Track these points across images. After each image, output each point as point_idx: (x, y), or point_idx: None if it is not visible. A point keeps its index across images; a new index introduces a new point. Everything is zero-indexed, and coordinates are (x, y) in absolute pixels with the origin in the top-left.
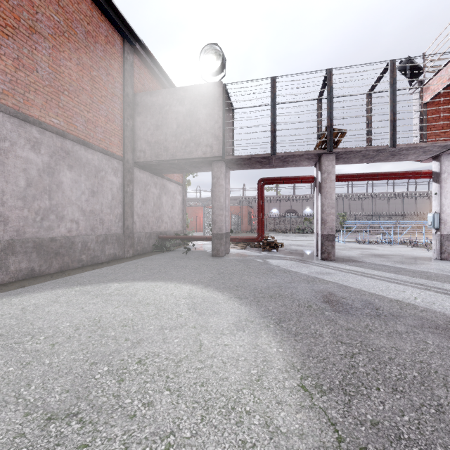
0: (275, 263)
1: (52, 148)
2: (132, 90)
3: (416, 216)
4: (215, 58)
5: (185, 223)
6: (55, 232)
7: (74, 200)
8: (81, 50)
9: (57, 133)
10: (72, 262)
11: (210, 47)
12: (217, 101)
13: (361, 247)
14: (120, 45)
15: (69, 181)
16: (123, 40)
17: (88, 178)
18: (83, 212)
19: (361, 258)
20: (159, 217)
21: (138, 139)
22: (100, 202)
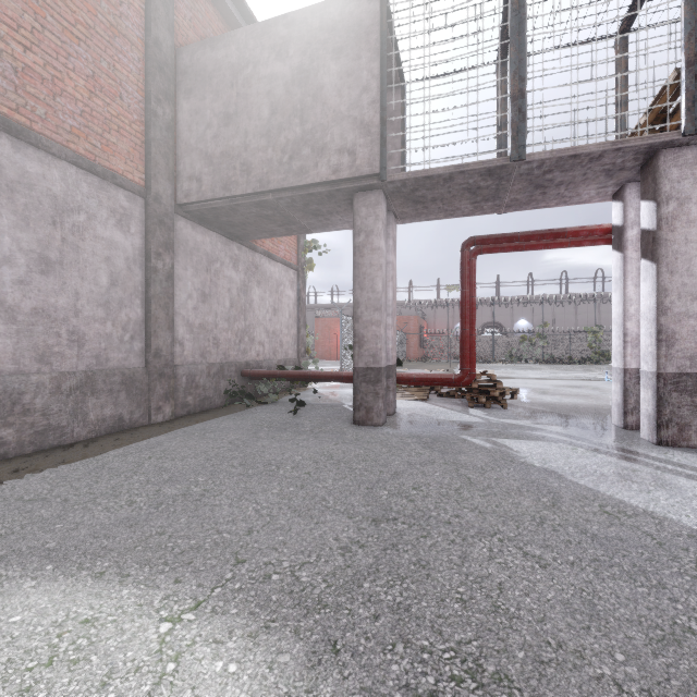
0: (533, 456)
1: None
2: (171, 37)
3: None
4: None
5: (304, 345)
6: None
7: None
8: None
9: None
10: None
11: None
12: (367, 37)
13: None
14: None
15: None
16: None
17: (26, 223)
18: (7, 313)
19: None
20: (245, 331)
21: (185, 151)
22: (70, 288)
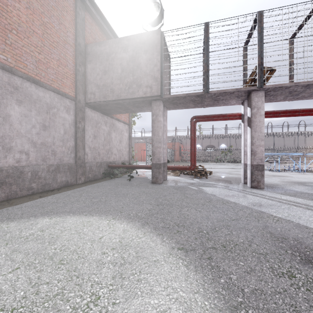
0: (209, 191)
1: None
2: (84, 41)
3: (305, 149)
4: (154, 10)
5: (131, 155)
6: (1, 162)
7: (23, 132)
8: None
9: (3, 68)
10: (20, 190)
11: None
12: (156, 47)
13: (275, 174)
14: (72, 1)
15: (17, 114)
16: None
17: (39, 113)
18: (33, 144)
19: (286, 186)
20: (109, 150)
21: (89, 83)
22: (52, 135)
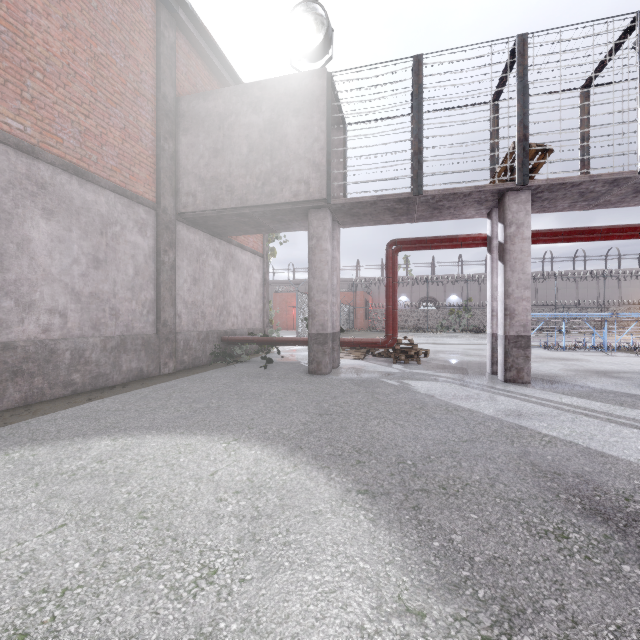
0: (422, 388)
1: (7, 173)
2: (173, 90)
3: (620, 306)
4: (314, 30)
5: (268, 317)
6: (13, 332)
7: (56, 273)
8: (71, 4)
9: (17, 146)
10: (50, 387)
11: (305, 8)
12: (318, 103)
13: (556, 356)
14: (151, 10)
15: (45, 237)
16: (156, 3)
17: (86, 235)
18: (75, 296)
19: (574, 378)
20: (224, 307)
21: (183, 174)
22: (111, 278)
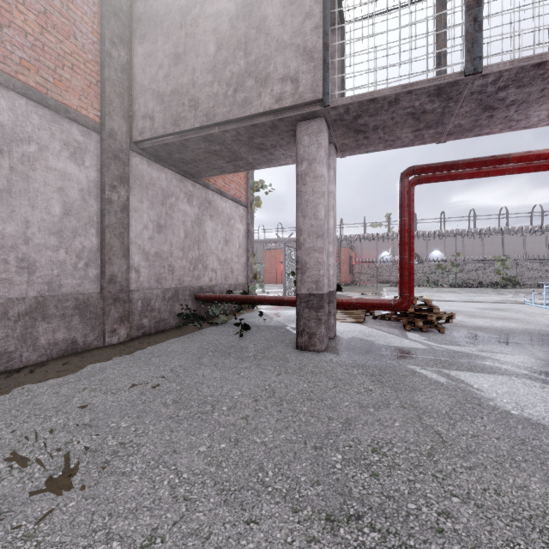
0: (502, 398)
1: None
2: None
3: None
4: None
5: (252, 272)
6: None
7: None
8: None
9: None
10: None
11: None
12: None
13: None
14: None
15: None
16: None
17: None
18: None
19: None
20: (199, 260)
21: (139, 92)
22: (19, 216)
